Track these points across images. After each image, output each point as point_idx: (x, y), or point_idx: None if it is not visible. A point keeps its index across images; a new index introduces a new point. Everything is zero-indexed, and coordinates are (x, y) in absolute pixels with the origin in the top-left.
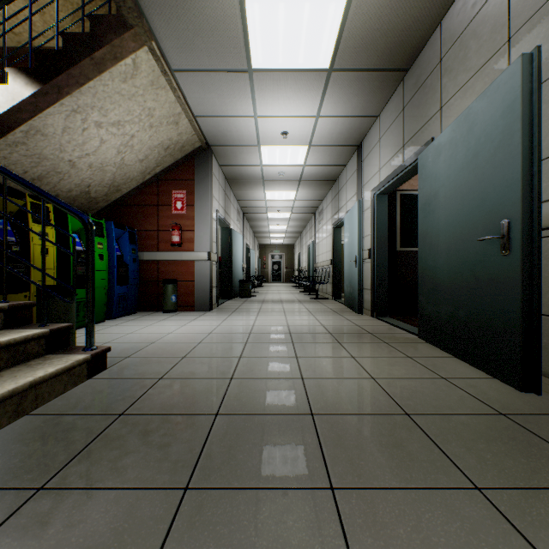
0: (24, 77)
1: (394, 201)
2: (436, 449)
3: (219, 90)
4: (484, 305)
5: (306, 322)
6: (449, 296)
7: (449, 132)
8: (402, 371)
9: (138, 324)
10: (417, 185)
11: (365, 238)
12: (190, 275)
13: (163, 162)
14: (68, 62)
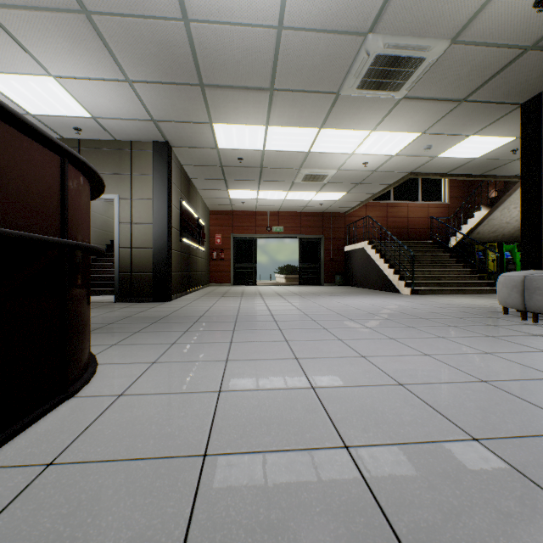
0: (485, 207)
1: None
2: None
3: None
4: None
5: None
6: None
7: None
8: None
9: None
10: None
11: None
12: None
13: None
14: (497, 199)
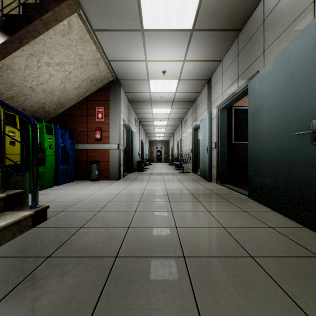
0: None
1: (230, 113)
2: (279, 289)
3: (123, 43)
4: (297, 178)
5: (177, 187)
6: (270, 171)
7: (270, 65)
8: (242, 221)
9: (73, 188)
10: (244, 104)
11: (213, 135)
12: (106, 158)
13: (90, 89)
14: (25, 22)
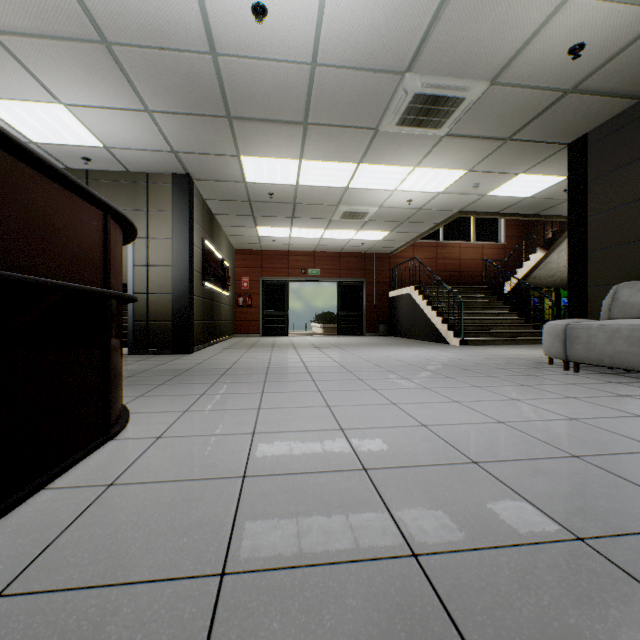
0: (541, 250)
1: None
2: None
3: None
4: None
5: None
6: None
7: None
8: None
9: None
10: None
11: None
12: None
13: None
14: (553, 241)
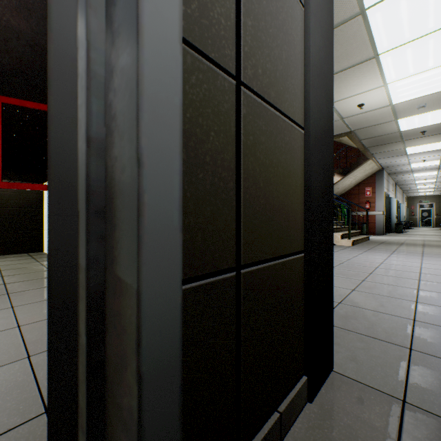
0: (339, 175)
1: None
2: None
3: (392, 159)
4: None
5: (434, 239)
6: None
7: None
8: None
9: None
10: None
11: None
12: (373, 221)
13: (362, 179)
14: (350, 170)
